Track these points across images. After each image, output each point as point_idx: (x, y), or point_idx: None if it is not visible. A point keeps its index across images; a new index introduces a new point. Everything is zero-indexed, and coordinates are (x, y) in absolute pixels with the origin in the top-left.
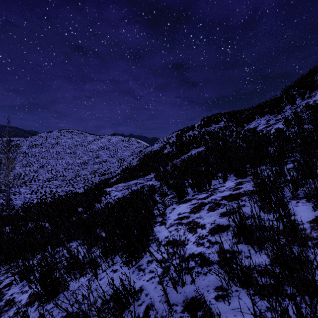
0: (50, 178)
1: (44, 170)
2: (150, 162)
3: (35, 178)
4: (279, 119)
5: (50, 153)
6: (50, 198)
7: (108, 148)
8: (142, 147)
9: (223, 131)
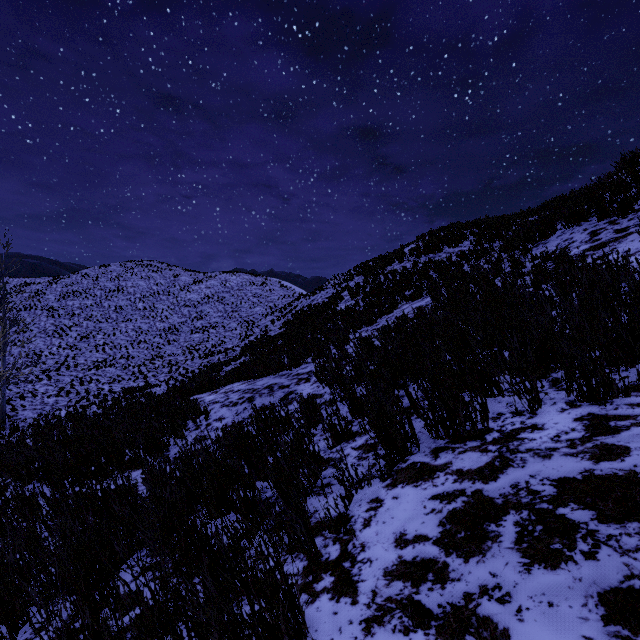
0: (101, 361)
1: (90, 344)
2: (307, 330)
3: (69, 361)
4: (626, 230)
5: (104, 310)
6: (95, 406)
7: (222, 300)
8: (292, 297)
9: (470, 262)
